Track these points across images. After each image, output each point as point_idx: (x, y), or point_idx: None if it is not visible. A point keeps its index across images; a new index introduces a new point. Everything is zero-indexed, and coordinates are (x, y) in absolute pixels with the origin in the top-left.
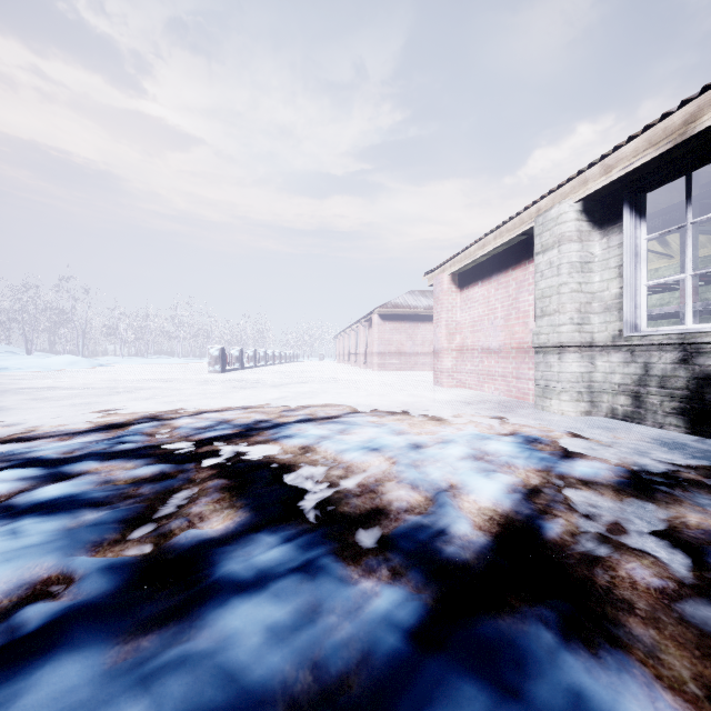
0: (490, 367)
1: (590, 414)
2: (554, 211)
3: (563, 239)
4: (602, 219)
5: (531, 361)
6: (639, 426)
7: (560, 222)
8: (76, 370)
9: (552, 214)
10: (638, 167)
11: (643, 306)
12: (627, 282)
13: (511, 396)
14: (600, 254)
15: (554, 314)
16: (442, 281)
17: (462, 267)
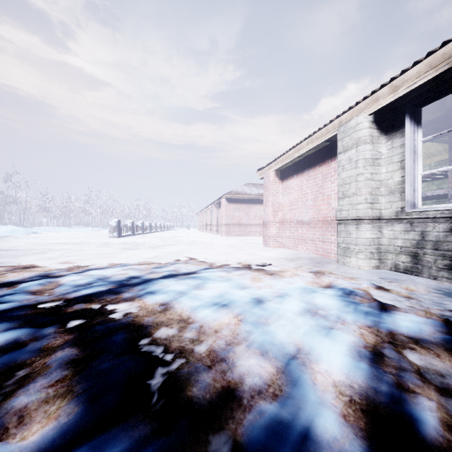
0: (303, 233)
1: (379, 268)
2: (353, 122)
3: (360, 141)
4: (387, 127)
5: (333, 230)
6: (417, 277)
7: (357, 130)
8: (14, 236)
9: (351, 124)
10: (420, 85)
11: (420, 189)
12: (408, 172)
13: (318, 254)
14: (386, 153)
15: (353, 196)
16: (269, 175)
17: (283, 165)
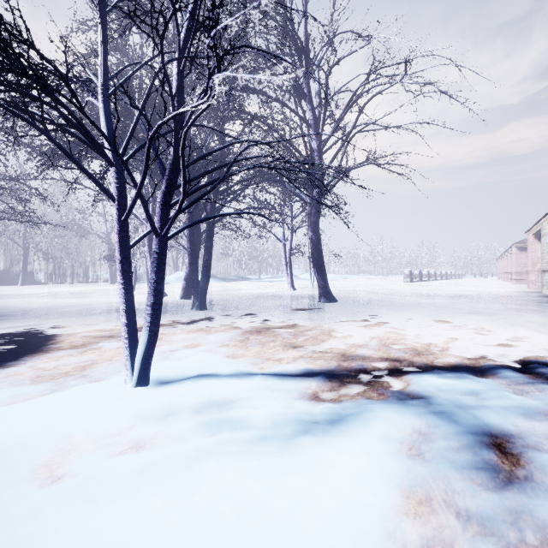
0: None
1: None
2: (543, 224)
3: (544, 235)
4: None
5: None
6: None
7: (543, 229)
8: (340, 280)
9: (543, 225)
10: None
11: None
12: None
13: None
14: None
15: (543, 260)
16: (529, 238)
17: (534, 233)
